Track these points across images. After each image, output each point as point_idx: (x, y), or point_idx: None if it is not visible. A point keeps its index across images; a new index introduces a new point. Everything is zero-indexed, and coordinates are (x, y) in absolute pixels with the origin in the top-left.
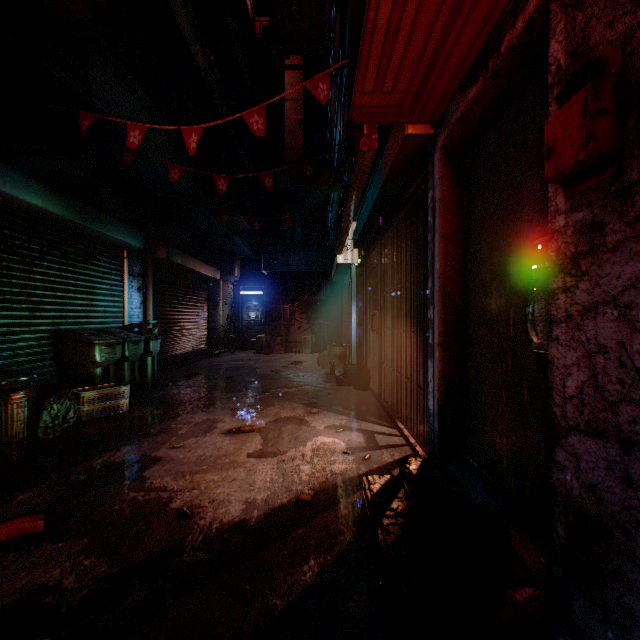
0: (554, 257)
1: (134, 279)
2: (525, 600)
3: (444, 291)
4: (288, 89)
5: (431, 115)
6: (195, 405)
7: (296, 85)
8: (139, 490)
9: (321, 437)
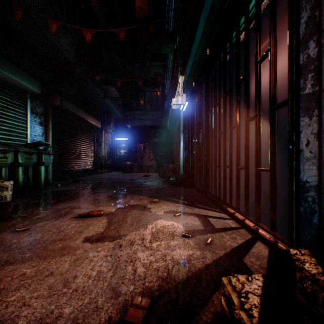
0: None
1: (37, 116)
2: None
3: None
4: None
5: None
6: (66, 197)
7: None
8: None
9: (161, 220)
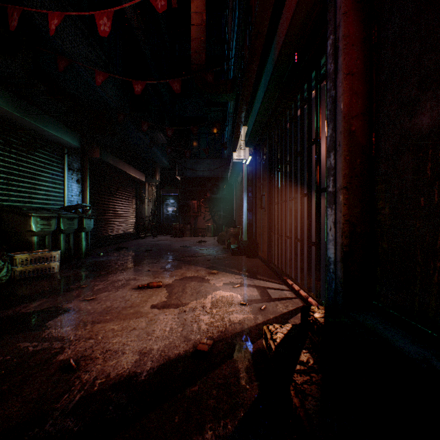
0: None
1: (74, 173)
2: None
3: (349, 131)
4: (193, 16)
5: None
6: (116, 268)
7: (200, 13)
8: (33, 340)
9: (220, 291)
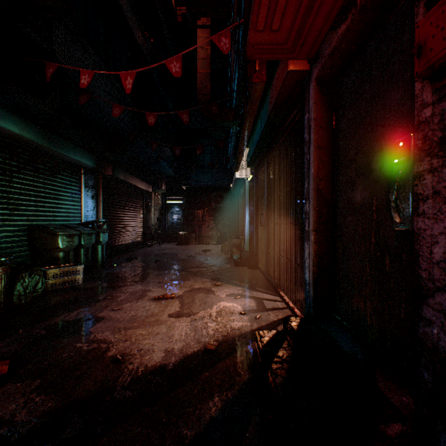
0: (420, 144)
1: (89, 190)
2: (396, 435)
3: (318, 189)
4: (200, 51)
5: (308, 52)
6: (132, 280)
7: (205, 48)
8: (85, 342)
9: (223, 302)
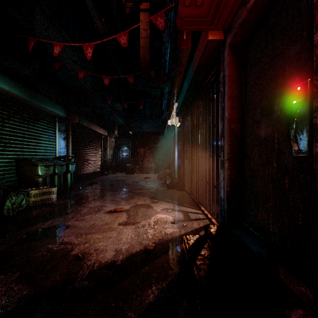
0: None
1: (61, 133)
2: None
3: (230, 128)
4: (142, 32)
5: (224, 23)
6: (92, 198)
7: (146, 30)
8: (55, 243)
9: (159, 214)
